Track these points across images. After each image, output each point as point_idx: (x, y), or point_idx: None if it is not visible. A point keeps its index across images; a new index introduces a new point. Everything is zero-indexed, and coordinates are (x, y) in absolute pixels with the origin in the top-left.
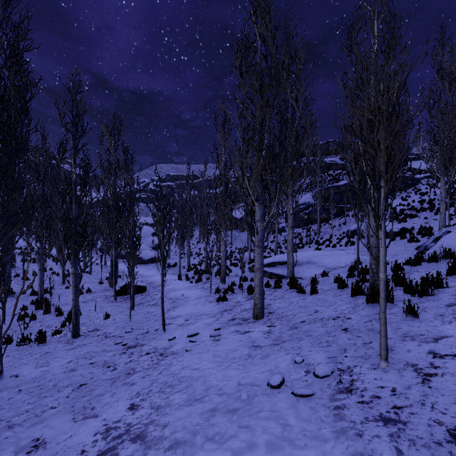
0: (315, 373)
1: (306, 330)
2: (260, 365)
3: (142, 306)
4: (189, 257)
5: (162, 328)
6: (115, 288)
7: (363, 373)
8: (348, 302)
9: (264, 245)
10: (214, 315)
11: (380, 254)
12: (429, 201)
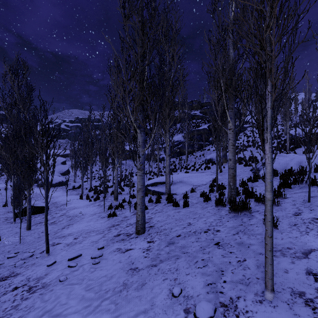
0: (197, 316)
1: (181, 245)
2: (134, 301)
3: (40, 225)
4: (91, 180)
5: (46, 251)
6: (14, 211)
7: (250, 311)
8: (214, 214)
9: (150, 170)
10: (102, 232)
11: (267, 171)
12: (252, 141)
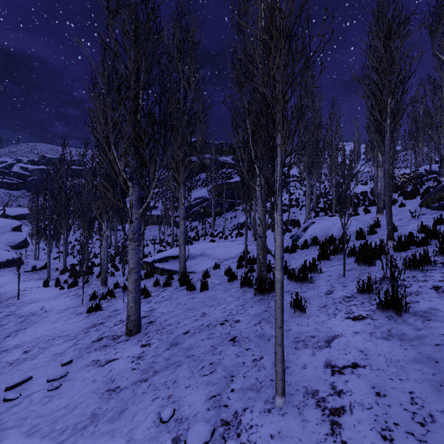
0: None
1: (187, 346)
2: (103, 439)
3: None
4: (64, 256)
5: None
6: None
7: (255, 425)
8: (237, 298)
9: (161, 239)
10: (74, 337)
11: (276, 244)
12: (296, 199)
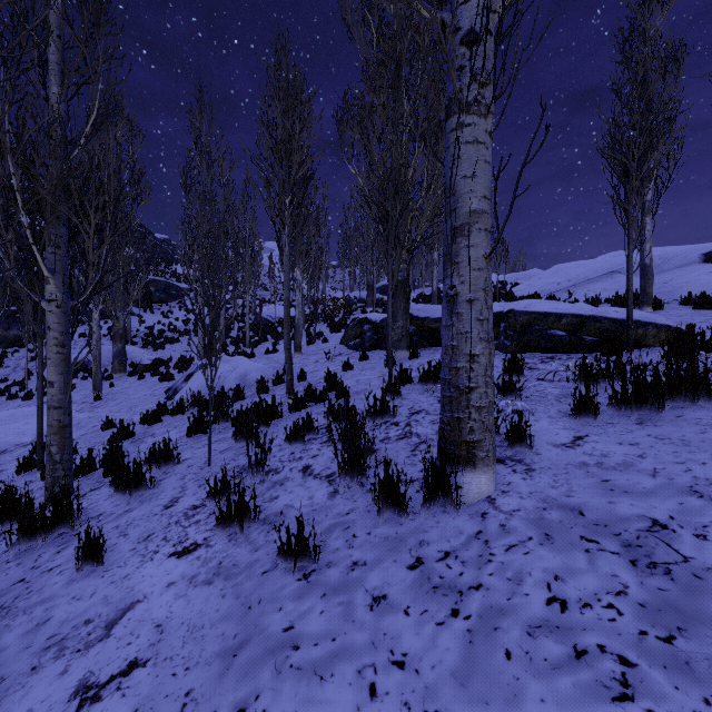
0: None
1: None
2: None
3: None
4: None
5: None
6: None
7: None
8: None
9: None
10: None
11: None
12: (195, 321)
